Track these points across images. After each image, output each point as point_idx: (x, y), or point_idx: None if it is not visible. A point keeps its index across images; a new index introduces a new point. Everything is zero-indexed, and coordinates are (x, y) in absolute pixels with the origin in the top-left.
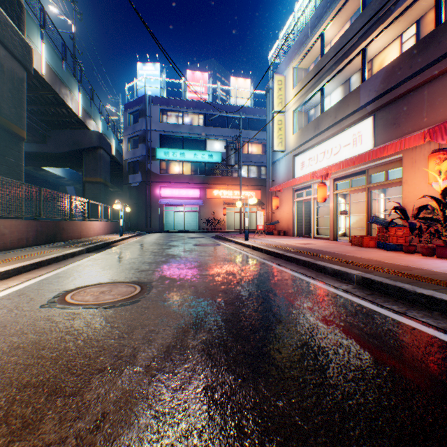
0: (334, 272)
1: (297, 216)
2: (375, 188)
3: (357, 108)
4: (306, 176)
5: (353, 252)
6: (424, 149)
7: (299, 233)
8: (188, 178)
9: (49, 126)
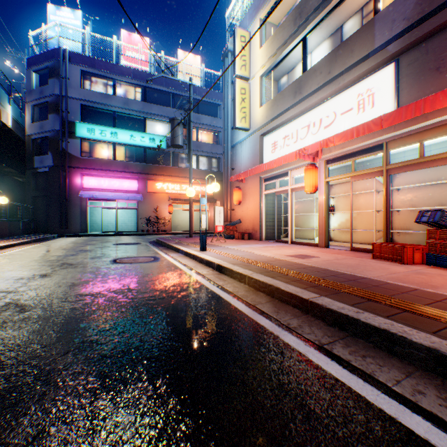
0: None
1: (266, 213)
2: (401, 169)
3: (369, 52)
4: (289, 155)
5: (432, 282)
6: None
7: (268, 236)
8: (123, 165)
9: None
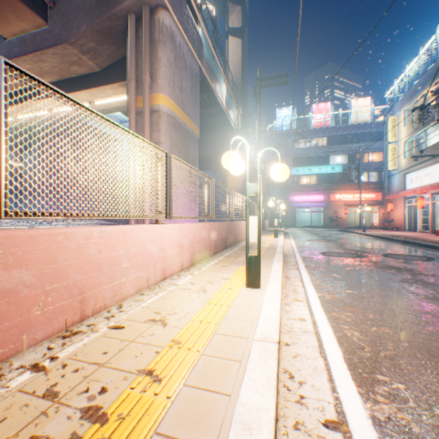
0: (396, 240)
1: (408, 216)
2: None
3: None
4: (409, 192)
5: (422, 237)
6: None
7: (409, 229)
8: (314, 187)
9: None
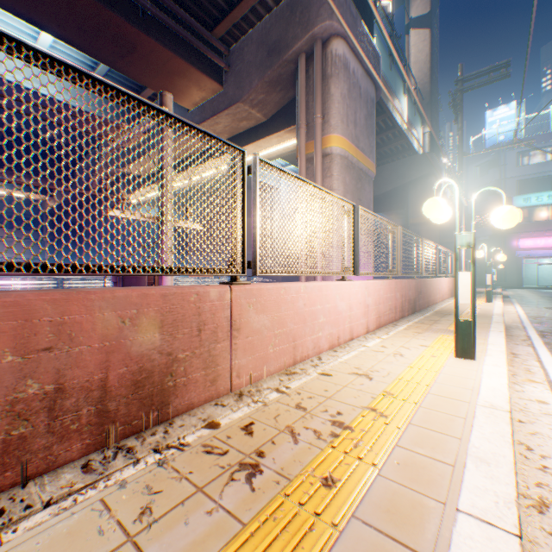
0: None
1: None
2: None
3: None
4: None
5: None
6: None
7: None
8: None
9: None
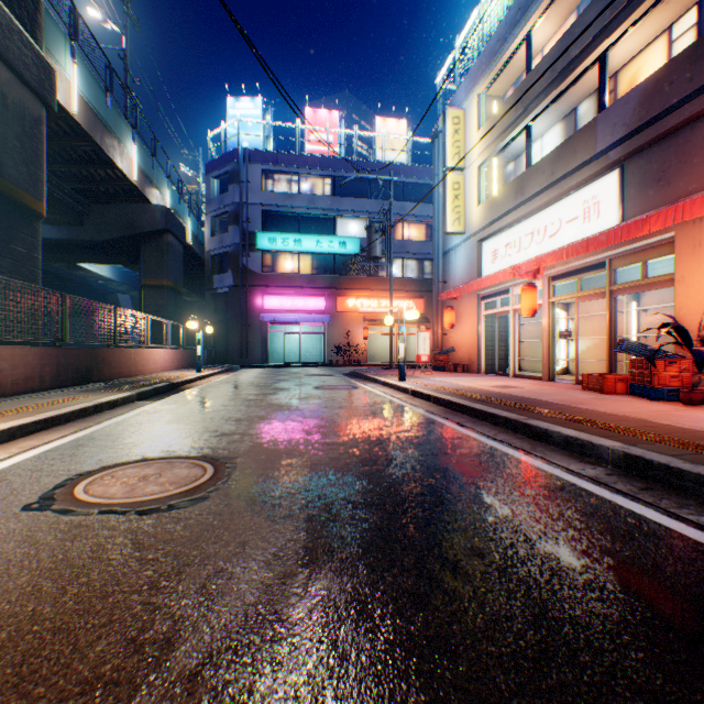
0: (565, 442)
1: (486, 340)
2: (624, 291)
3: (591, 156)
4: (503, 273)
5: (589, 402)
6: None
7: (488, 368)
8: (307, 280)
9: (88, 198)
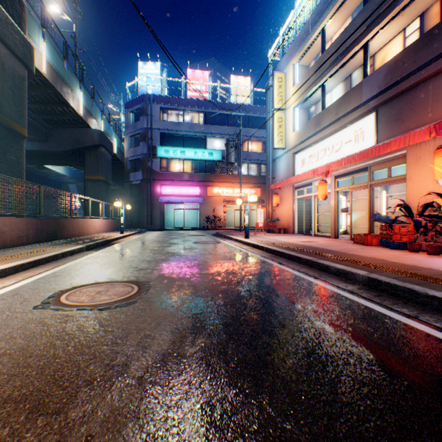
0: (337, 272)
1: (298, 213)
2: (377, 185)
3: (359, 104)
4: (307, 173)
5: (355, 250)
6: (429, 145)
7: (299, 231)
8: (189, 176)
9: (51, 124)
